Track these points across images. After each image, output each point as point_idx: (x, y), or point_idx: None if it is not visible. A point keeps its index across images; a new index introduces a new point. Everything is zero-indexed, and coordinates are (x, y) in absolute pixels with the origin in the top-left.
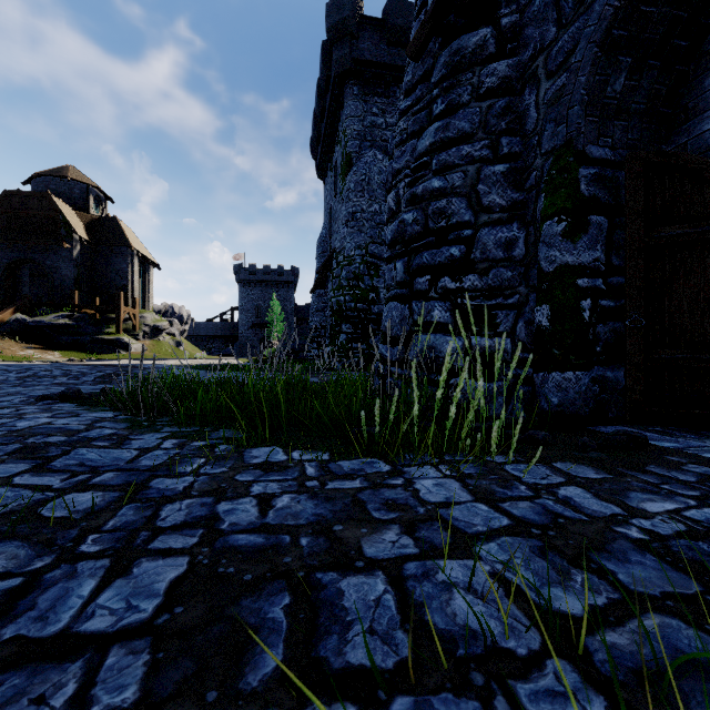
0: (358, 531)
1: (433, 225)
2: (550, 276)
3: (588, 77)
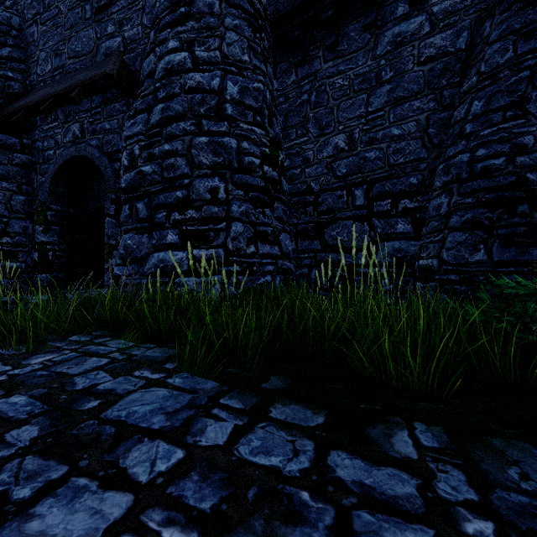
0: None
1: None
2: (38, 244)
3: (49, 186)
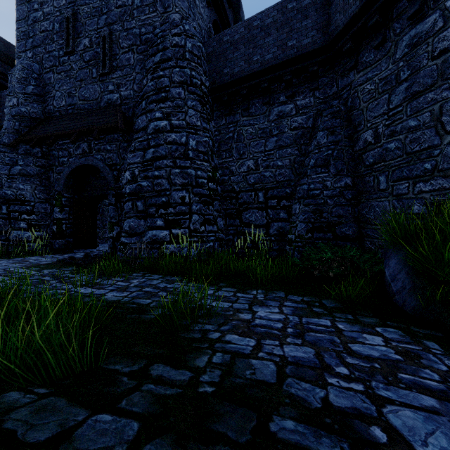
0: (27, 260)
1: (19, 198)
2: (56, 219)
3: (64, 181)
